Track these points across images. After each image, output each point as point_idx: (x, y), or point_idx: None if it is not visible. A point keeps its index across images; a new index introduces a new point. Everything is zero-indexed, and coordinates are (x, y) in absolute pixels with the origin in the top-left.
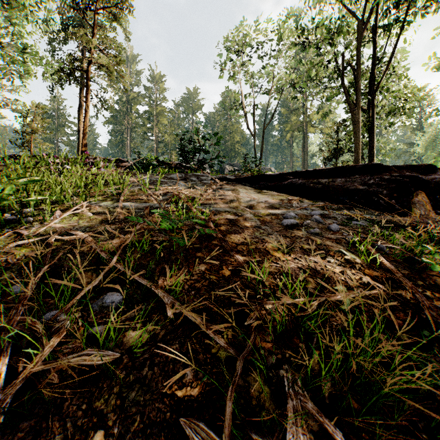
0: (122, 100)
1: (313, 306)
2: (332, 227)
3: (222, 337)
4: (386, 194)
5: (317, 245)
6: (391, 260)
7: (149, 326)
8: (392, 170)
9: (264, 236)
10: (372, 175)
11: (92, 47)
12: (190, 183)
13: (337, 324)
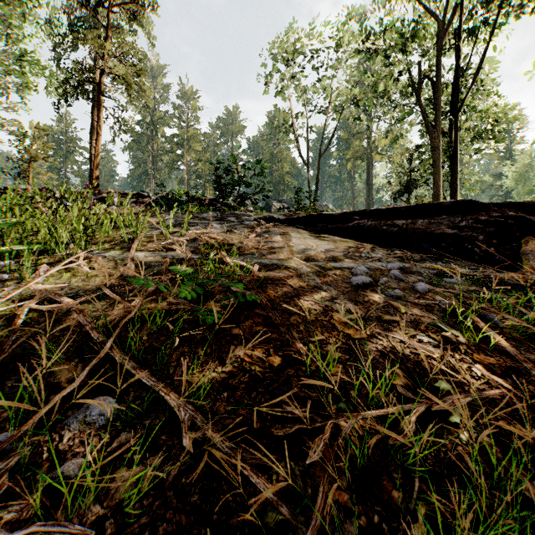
0: (146, 120)
1: (411, 423)
2: (418, 287)
3: (269, 479)
4: (483, 240)
5: (401, 314)
6: (507, 338)
7: (149, 470)
8: (491, 208)
9: (327, 301)
10: (465, 215)
11: (105, 52)
12: (227, 225)
13: (446, 449)
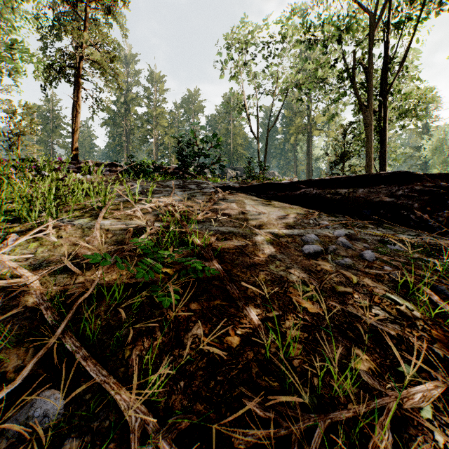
0: (120, 100)
1: (386, 430)
2: (366, 255)
3: None
4: (417, 207)
5: (353, 284)
6: None
7: None
8: (424, 179)
9: (281, 271)
10: (401, 185)
11: (83, 41)
12: (188, 193)
13: None
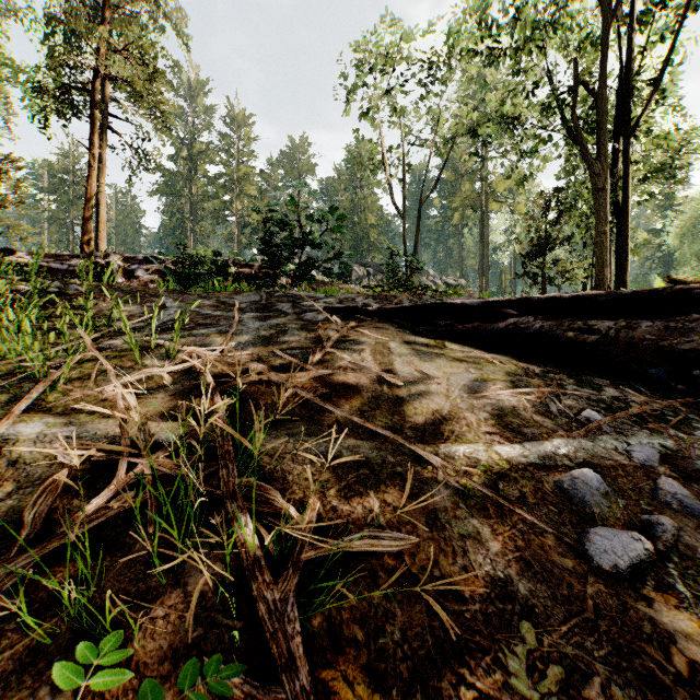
0: (181, 154)
1: None
2: None
3: None
4: None
5: None
6: None
7: None
8: None
9: (559, 699)
10: None
11: (102, 44)
12: (272, 324)
13: None
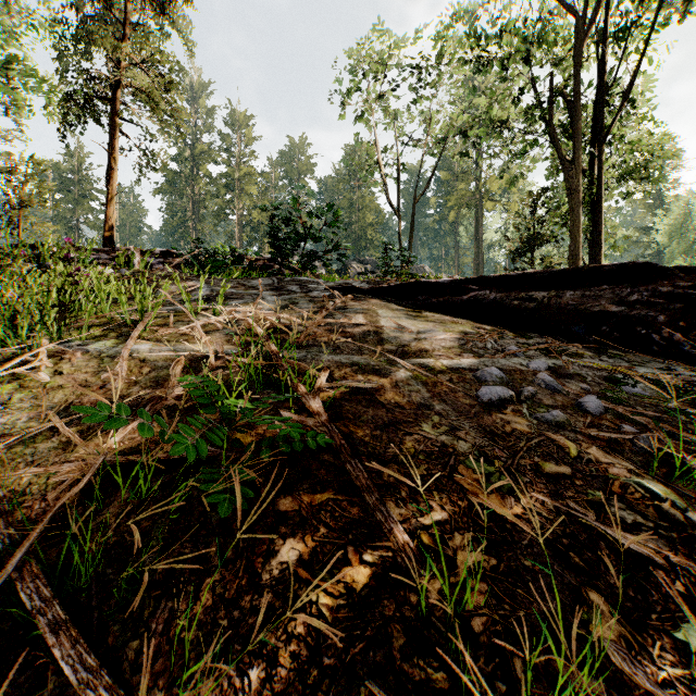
0: (184, 155)
1: None
2: (588, 404)
3: None
4: (664, 321)
5: (571, 459)
6: None
7: None
8: (674, 275)
9: (443, 434)
10: (636, 285)
11: (122, 58)
12: (286, 298)
13: None
